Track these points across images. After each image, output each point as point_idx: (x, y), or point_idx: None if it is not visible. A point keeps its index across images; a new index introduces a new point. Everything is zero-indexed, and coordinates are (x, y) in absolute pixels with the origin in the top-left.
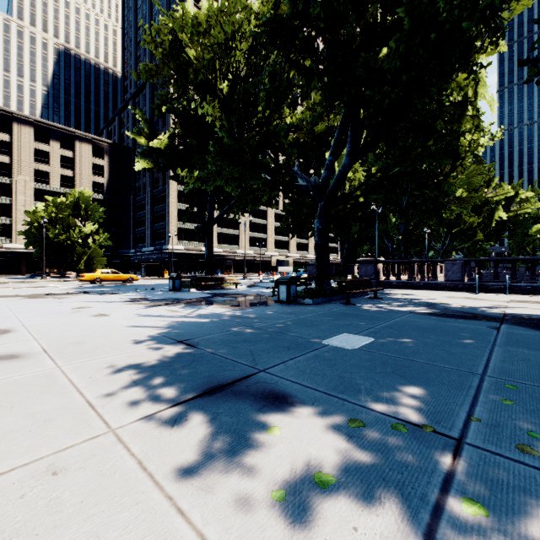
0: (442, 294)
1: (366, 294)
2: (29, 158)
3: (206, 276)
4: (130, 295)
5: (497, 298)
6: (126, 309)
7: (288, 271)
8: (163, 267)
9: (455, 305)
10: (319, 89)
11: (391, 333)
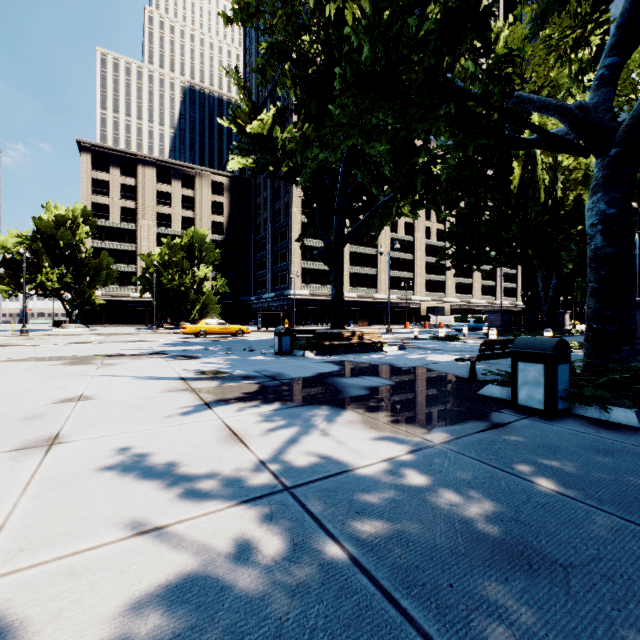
0: None
1: None
2: (153, 201)
3: (331, 330)
4: (206, 363)
5: None
6: (142, 412)
7: (447, 321)
8: (283, 316)
9: None
10: None
11: None
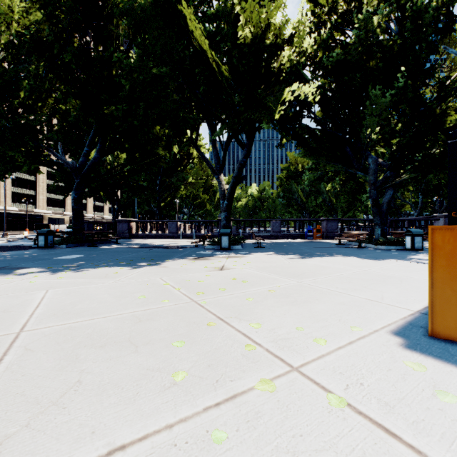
0: (162, 240)
1: (114, 241)
2: None
3: None
4: None
5: (185, 241)
6: None
7: (63, 228)
8: None
9: (155, 244)
10: (78, 99)
11: (98, 253)
